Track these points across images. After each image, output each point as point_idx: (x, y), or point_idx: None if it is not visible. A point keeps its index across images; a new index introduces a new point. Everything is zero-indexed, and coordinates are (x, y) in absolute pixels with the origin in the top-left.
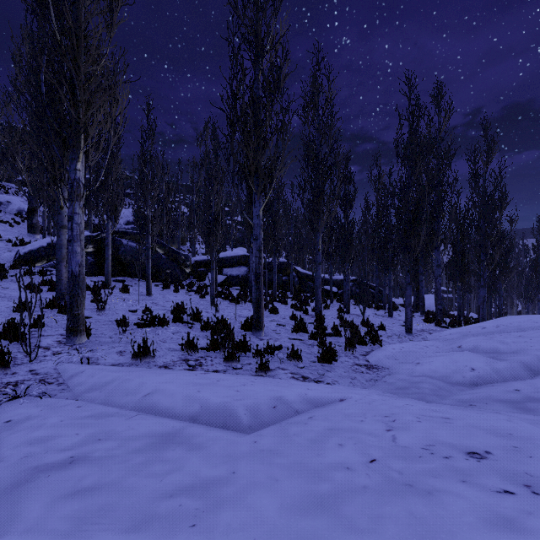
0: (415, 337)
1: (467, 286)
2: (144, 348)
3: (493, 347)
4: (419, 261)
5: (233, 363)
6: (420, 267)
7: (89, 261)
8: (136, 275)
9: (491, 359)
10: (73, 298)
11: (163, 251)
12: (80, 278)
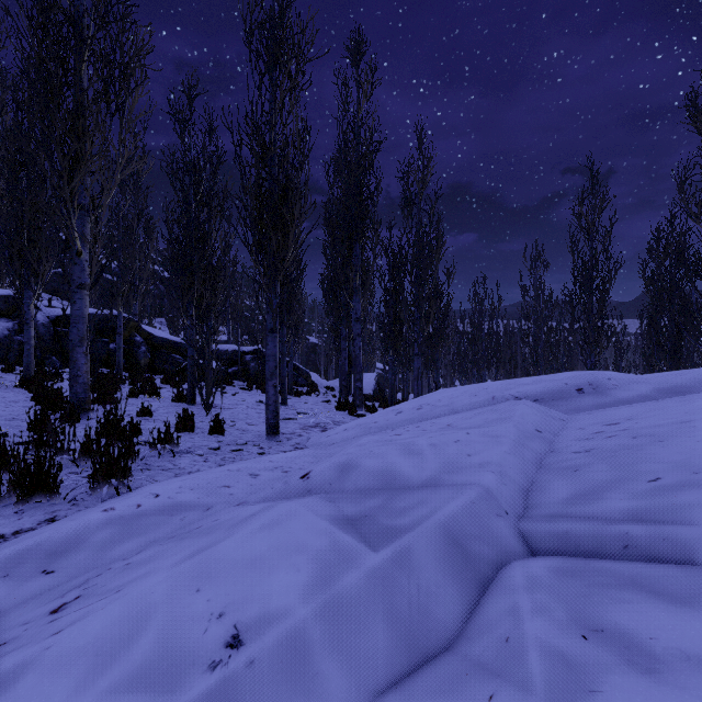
0: (280, 444)
1: (406, 360)
2: None
3: (383, 468)
4: (342, 320)
5: None
6: (343, 328)
7: None
8: None
9: (348, 537)
10: None
11: None
12: None
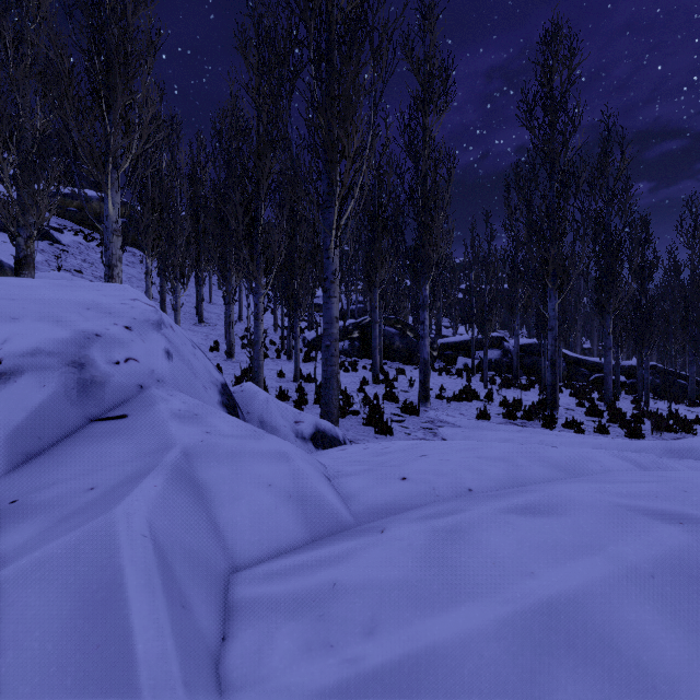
0: None
1: None
2: (484, 412)
3: None
4: None
5: (550, 428)
6: None
7: (356, 345)
8: (393, 358)
9: None
10: (425, 376)
11: (412, 335)
12: (428, 363)
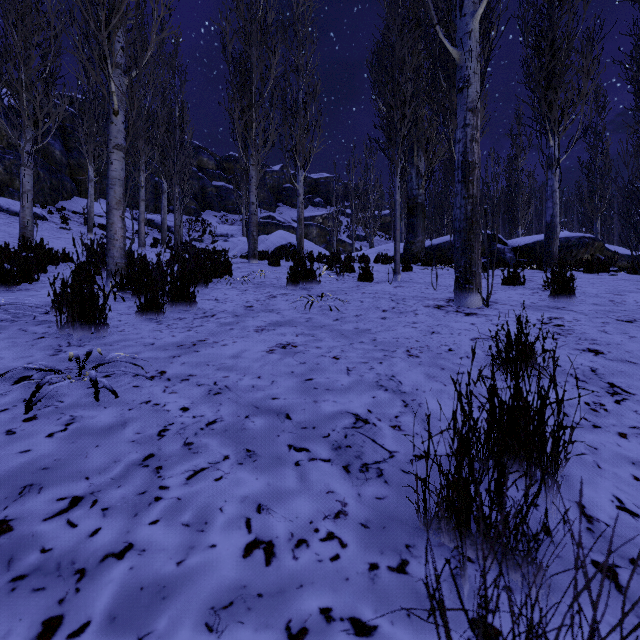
0: None
1: None
2: None
3: None
4: None
5: None
6: None
7: None
8: None
9: None
10: None
11: None
12: None
